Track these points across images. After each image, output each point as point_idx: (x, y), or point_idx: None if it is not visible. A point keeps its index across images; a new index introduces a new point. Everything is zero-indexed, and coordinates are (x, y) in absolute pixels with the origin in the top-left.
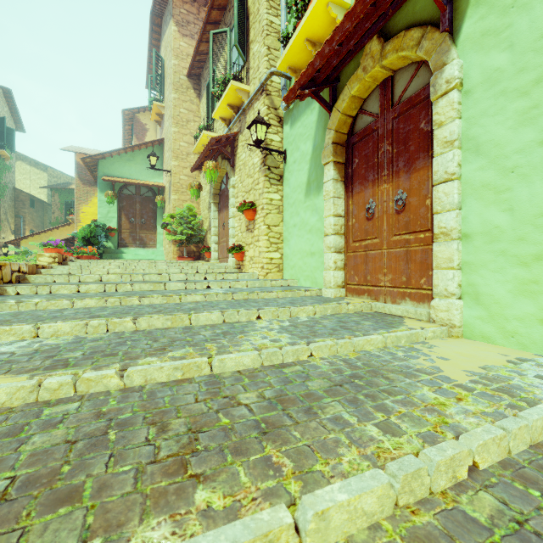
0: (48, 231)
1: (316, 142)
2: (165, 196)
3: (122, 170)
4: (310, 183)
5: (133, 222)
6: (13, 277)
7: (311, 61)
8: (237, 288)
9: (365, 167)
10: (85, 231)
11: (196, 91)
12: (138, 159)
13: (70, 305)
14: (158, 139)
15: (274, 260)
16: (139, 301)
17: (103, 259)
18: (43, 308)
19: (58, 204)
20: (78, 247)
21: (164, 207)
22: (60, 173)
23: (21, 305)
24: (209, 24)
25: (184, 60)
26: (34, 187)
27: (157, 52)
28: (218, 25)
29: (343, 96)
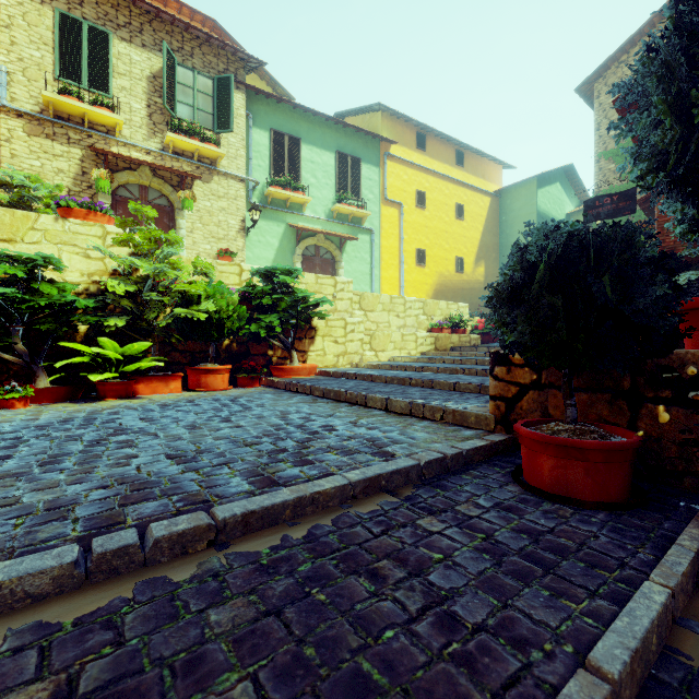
0: None
1: (282, 244)
2: None
3: None
4: (277, 262)
5: None
6: None
7: (318, 230)
8: None
9: (309, 271)
10: None
11: None
12: None
13: None
14: None
15: None
16: None
17: None
18: None
19: None
20: None
21: None
22: None
23: None
24: (135, 0)
25: None
26: None
27: None
28: (133, 4)
29: (308, 241)
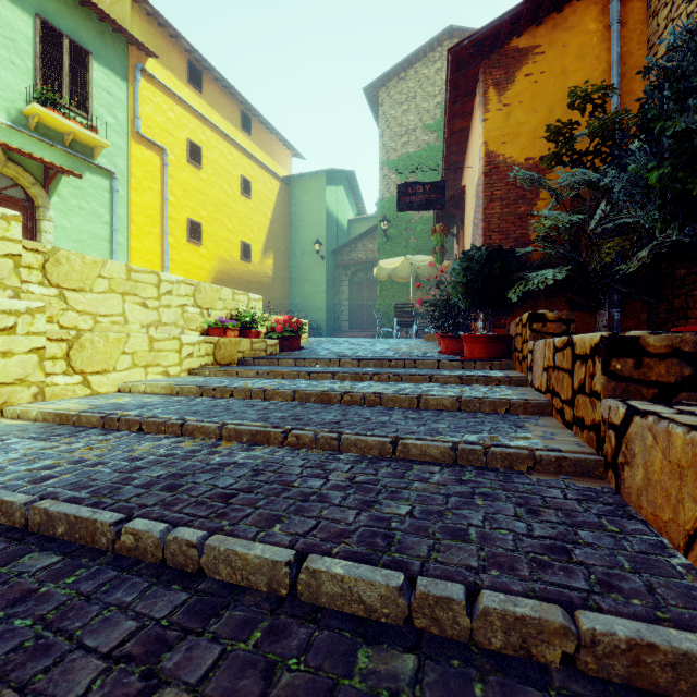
0: None
1: None
2: None
3: None
4: None
5: None
6: None
7: None
8: None
9: None
10: None
11: None
12: None
13: None
14: None
15: None
16: None
17: None
18: None
19: None
20: None
21: None
22: None
23: None
24: None
25: None
26: None
27: None
28: None
29: None
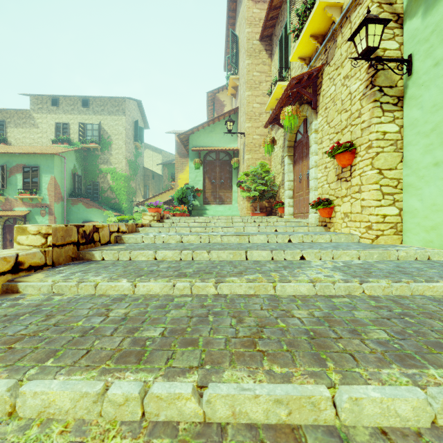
0: (160, 194)
1: None
2: (239, 158)
3: (206, 140)
4: None
5: (214, 183)
6: (112, 237)
7: None
8: (350, 264)
9: None
10: (179, 193)
11: (267, 52)
12: (218, 130)
13: (131, 290)
14: (233, 108)
15: (388, 217)
16: (215, 288)
17: (192, 215)
18: (102, 292)
19: (167, 175)
20: (174, 206)
21: (238, 168)
22: (169, 154)
23: (80, 287)
24: None
25: (256, 26)
26: (154, 166)
27: (232, 31)
28: None
29: None
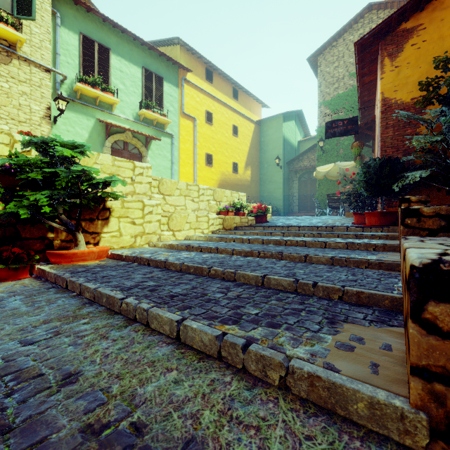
0: None
1: (92, 136)
2: None
3: None
4: None
5: None
6: None
7: (125, 127)
8: None
9: None
10: None
11: None
12: None
13: None
14: None
15: None
16: None
17: None
18: None
19: None
20: None
21: None
22: None
23: None
24: None
25: None
26: None
27: None
28: None
29: (117, 136)
